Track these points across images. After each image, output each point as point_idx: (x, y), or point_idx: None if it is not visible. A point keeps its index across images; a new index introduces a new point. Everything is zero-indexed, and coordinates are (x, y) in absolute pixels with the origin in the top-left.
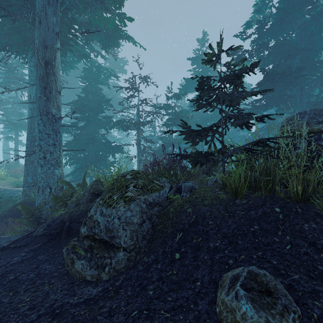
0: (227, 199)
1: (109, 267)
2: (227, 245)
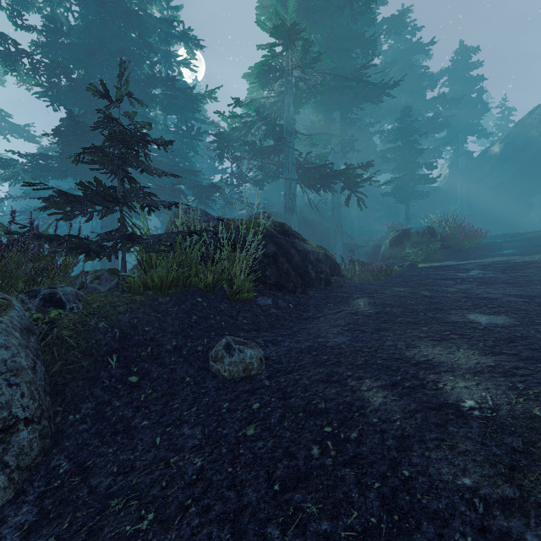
0: (148, 299)
1: (6, 473)
2: (184, 340)
